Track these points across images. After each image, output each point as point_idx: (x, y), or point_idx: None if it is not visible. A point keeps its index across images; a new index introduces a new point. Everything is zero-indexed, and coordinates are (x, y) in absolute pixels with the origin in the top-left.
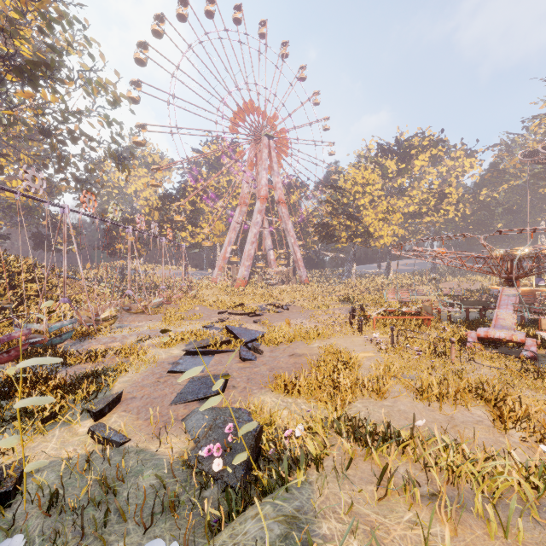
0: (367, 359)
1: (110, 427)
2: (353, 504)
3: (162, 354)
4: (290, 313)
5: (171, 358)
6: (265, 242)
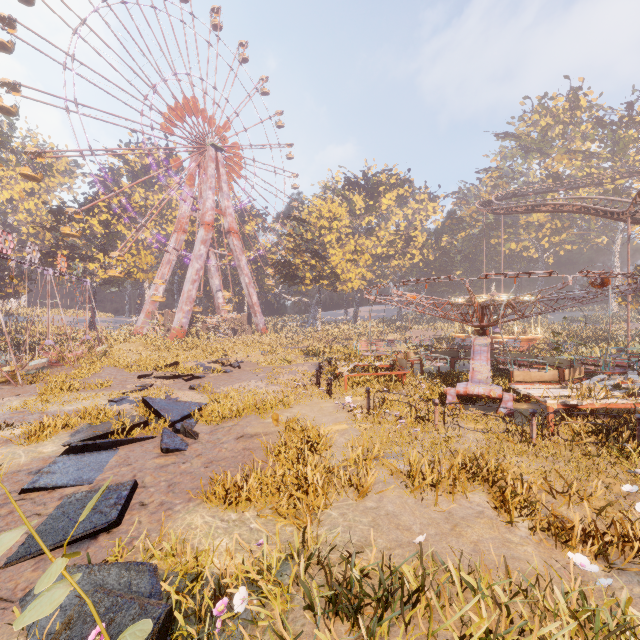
0: (340, 434)
1: None
2: None
3: (21, 456)
4: (242, 373)
5: (35, 463)
6: (212, 281)
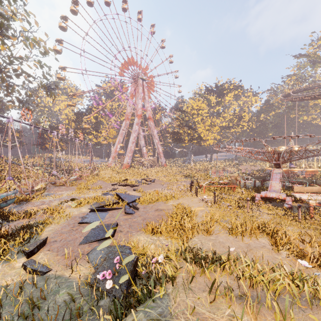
0: (200, 211)
1: (38, 262)
2: (195, 307)
3: (75, 211)
4: (155, 184)
5: (80, 214)
6: (141, 142)
